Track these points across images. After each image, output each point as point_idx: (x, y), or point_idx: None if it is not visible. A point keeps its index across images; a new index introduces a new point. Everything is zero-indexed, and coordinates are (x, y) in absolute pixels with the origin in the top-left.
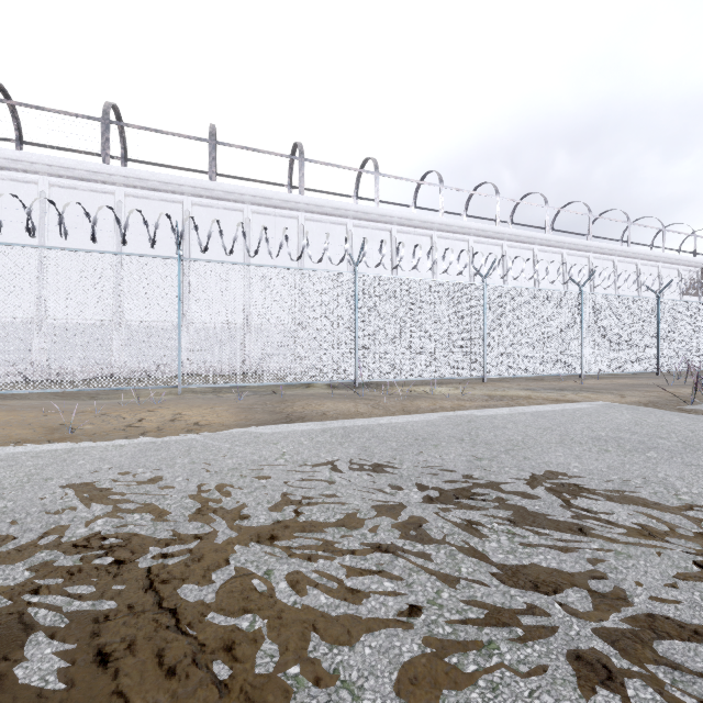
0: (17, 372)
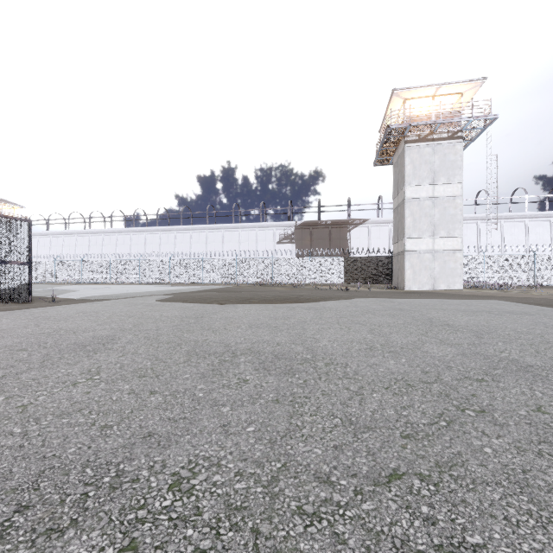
0: None
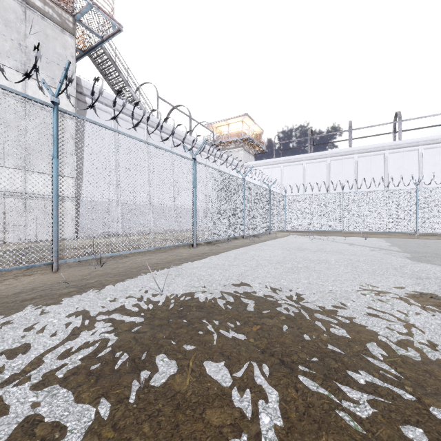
0: (364, 226)
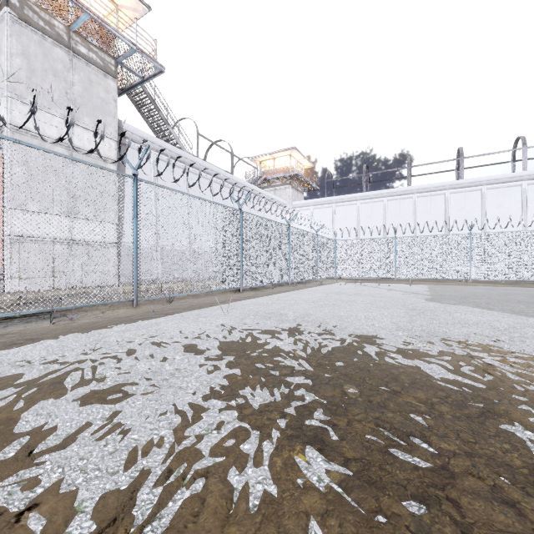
0: (417, 273)
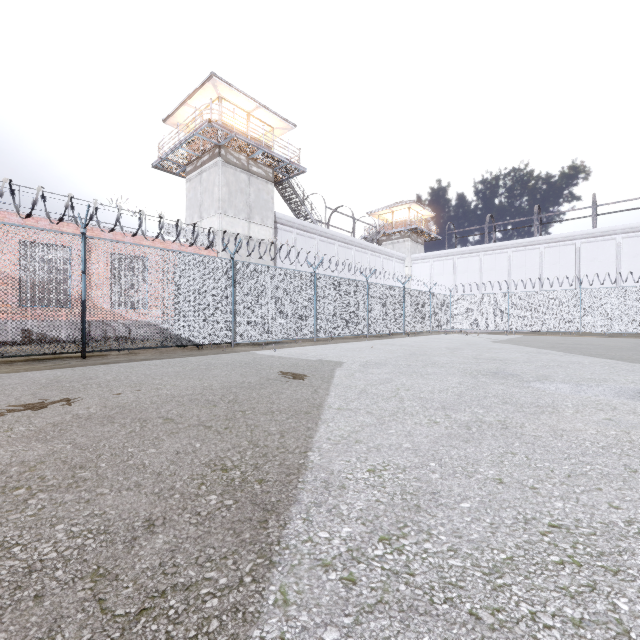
0: (529, 326)
